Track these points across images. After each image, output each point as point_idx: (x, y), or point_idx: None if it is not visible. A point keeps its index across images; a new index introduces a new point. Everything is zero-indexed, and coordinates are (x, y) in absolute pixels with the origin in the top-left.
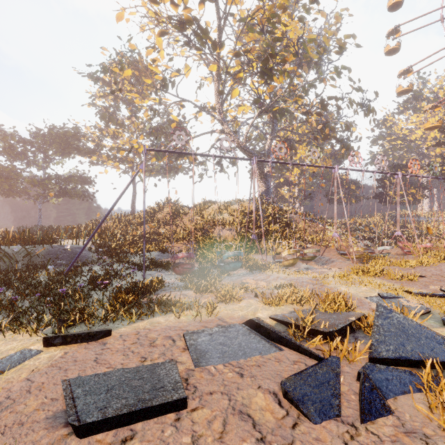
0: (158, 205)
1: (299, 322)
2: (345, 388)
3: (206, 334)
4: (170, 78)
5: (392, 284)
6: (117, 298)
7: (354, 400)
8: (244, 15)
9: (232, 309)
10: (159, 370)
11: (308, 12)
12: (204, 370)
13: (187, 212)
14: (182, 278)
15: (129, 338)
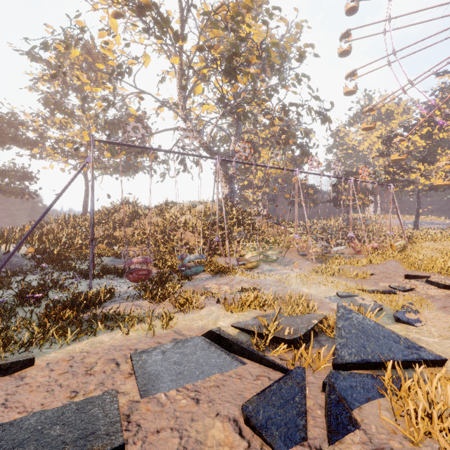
0: (114, 205)
1: (262, 329)
2: (311, 402)
3: (158, 352)
4: (126, 65)
5: (348, 282)
6: (49, 315)
7: (321, 416)
8: (208, 9)
9: (191, 319)
10: (93, 407)
11: (271, 17)
12: (152, 400)
13: (147, 213)
14: (137, 286)
15: (59, 367)
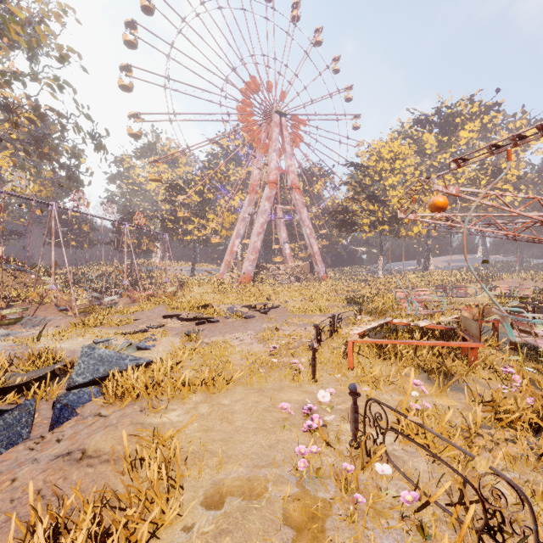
0: None
1: None
2: (39, 419)
3: None
4: None
5: (111, 330)
6: None
7: (47, 423)
8: None
9: None
10: None
11: None
12: None
13: None
14: None
15: None
